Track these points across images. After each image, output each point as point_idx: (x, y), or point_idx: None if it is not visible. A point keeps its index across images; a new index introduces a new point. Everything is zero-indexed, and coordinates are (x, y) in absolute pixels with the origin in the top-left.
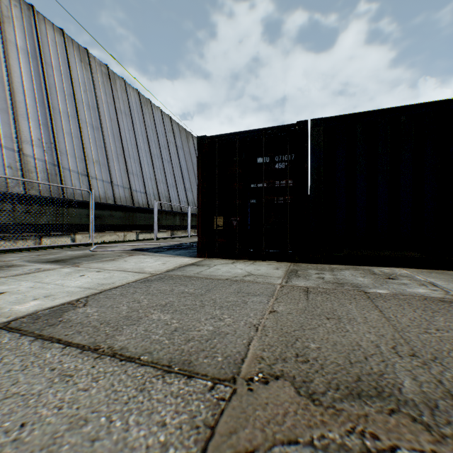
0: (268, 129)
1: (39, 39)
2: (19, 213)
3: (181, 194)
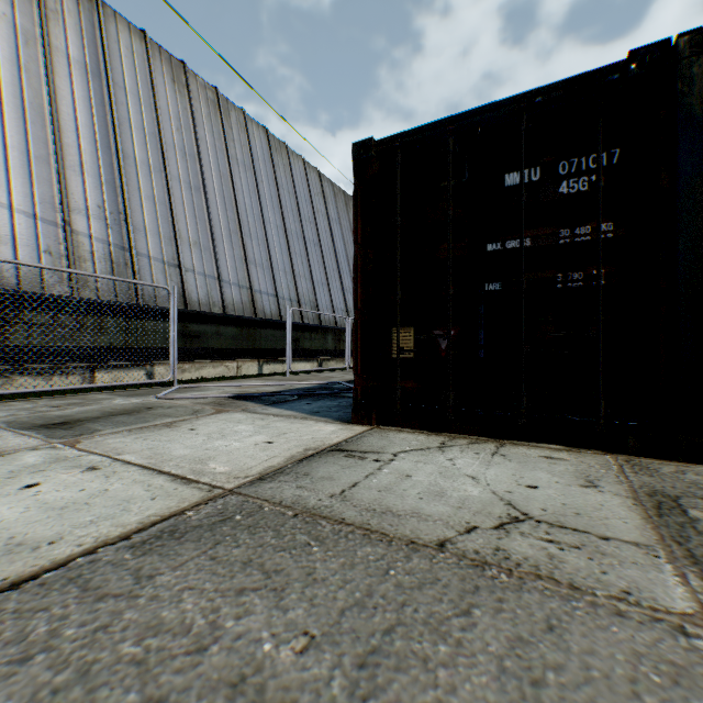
0: (536, 93)
1: (104, 45)
2: (35, 327)
3: (336, 297)
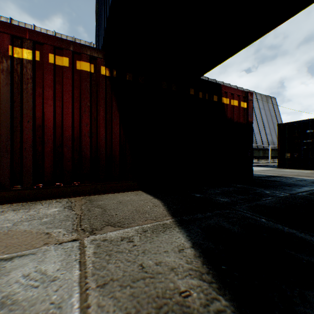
0: (312, 119)
1: None
2: None
3: (263, 137)
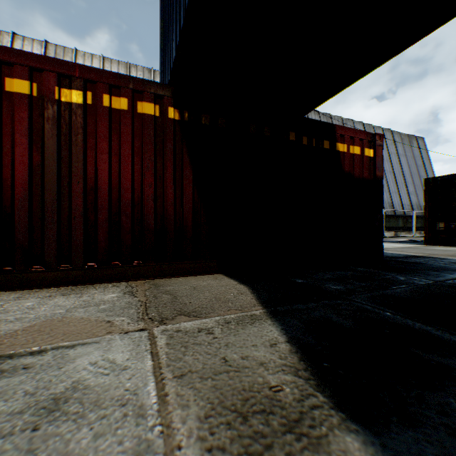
0: None
1: None
2: None
3: (403, 198)
